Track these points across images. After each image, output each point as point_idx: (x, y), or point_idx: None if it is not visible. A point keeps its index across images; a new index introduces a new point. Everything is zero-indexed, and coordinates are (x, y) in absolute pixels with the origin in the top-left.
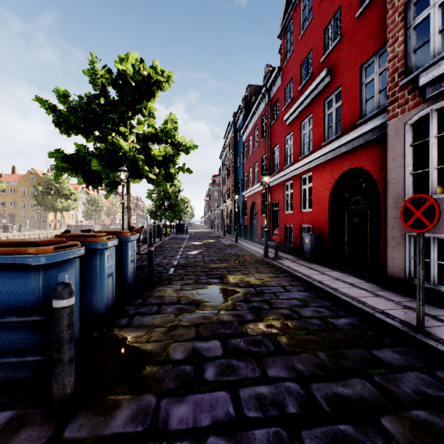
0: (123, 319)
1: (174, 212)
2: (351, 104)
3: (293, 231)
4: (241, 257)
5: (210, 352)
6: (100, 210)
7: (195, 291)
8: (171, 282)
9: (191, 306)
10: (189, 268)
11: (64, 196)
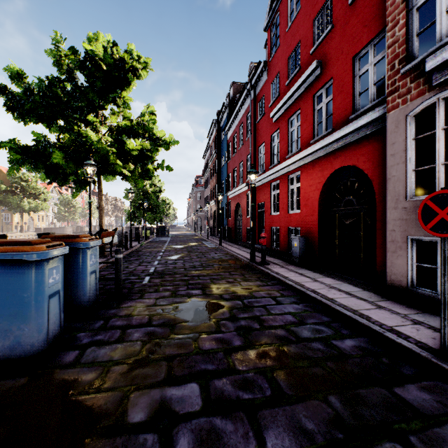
0: (70, 353)
1: (154, 214)
2: (343, 97)
3: (280, 233)
4: (225, 261)
5: (185, 406)
6: (74, 211)
7: (172, 306)
8: (143, 294)
9: (164, 329)
10: (167, 276)
11: (31, 196)
